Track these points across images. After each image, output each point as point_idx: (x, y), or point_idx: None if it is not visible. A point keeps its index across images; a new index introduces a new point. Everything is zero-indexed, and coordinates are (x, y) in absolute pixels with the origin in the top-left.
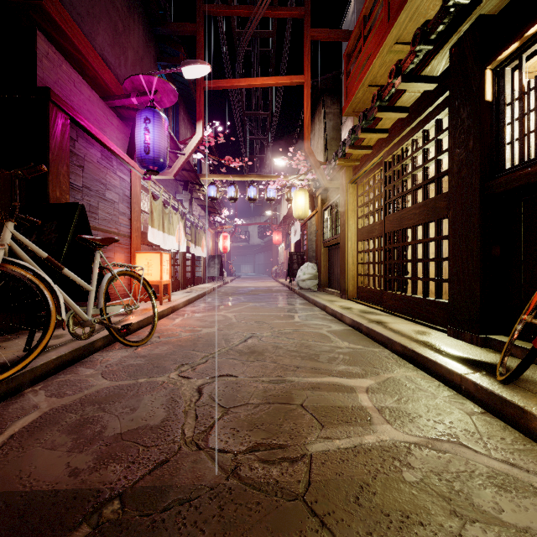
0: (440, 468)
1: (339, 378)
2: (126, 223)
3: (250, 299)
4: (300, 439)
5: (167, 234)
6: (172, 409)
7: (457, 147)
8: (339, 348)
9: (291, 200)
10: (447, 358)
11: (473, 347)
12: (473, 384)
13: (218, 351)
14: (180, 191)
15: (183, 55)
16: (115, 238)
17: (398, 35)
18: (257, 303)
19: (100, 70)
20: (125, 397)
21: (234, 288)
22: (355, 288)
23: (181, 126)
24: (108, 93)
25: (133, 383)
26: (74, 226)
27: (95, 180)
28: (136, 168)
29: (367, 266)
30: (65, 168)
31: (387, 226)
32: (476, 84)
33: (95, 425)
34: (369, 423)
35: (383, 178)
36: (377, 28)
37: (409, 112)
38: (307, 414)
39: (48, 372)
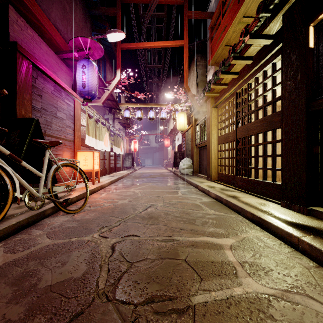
0: (297, 320)
1: (210, 238)
2: (71, 133)
3: (150, 181)
4: (185, 291)
5: (98, 140)
6: (91, 264)
7: (288, 80)
8: (208, 215)
9: (176, 119)
10: (285, 224)
11: (301, 215)
12: (308, 245)
13: (128, 216)
14: (107, 114)
15: (108, 28)
16: (59, 141)
17: (245, 11)
18: (154, 183)
19: (53, 34)
20: (59, 253)
21: (140, 173)
22: (216, 174)
23: (107, 73)
24: (59, 50)
25: (67, 241)
26: (31, 133)
27: (49, 105)
28: (77, 97)
29: (224, 160)
30: (28, 95)
31: (238, 134)
32: (302, 36)
33: (33, 278)
34: (236, 276)
35: (235, 103)
36: (231, 8)
37: (253, 59)
38: (189, 268)
39: (9, 233)
